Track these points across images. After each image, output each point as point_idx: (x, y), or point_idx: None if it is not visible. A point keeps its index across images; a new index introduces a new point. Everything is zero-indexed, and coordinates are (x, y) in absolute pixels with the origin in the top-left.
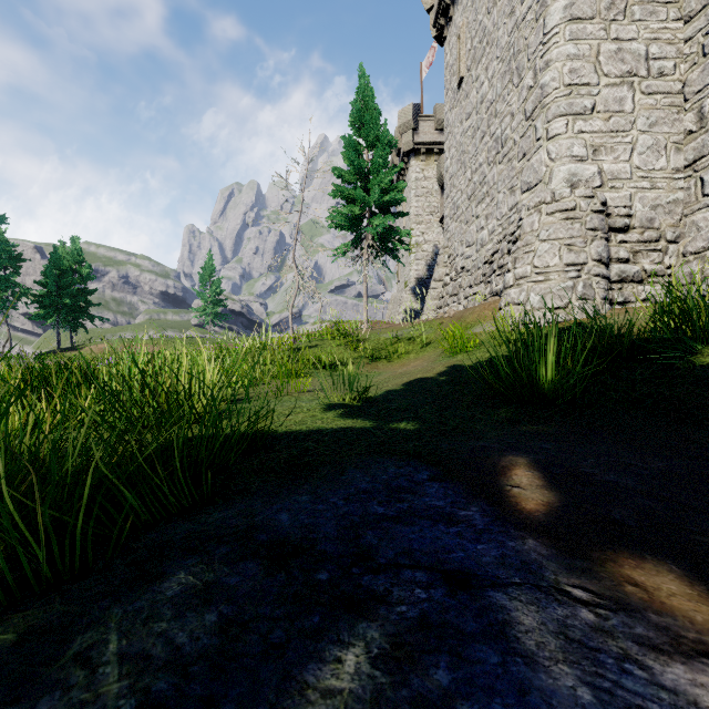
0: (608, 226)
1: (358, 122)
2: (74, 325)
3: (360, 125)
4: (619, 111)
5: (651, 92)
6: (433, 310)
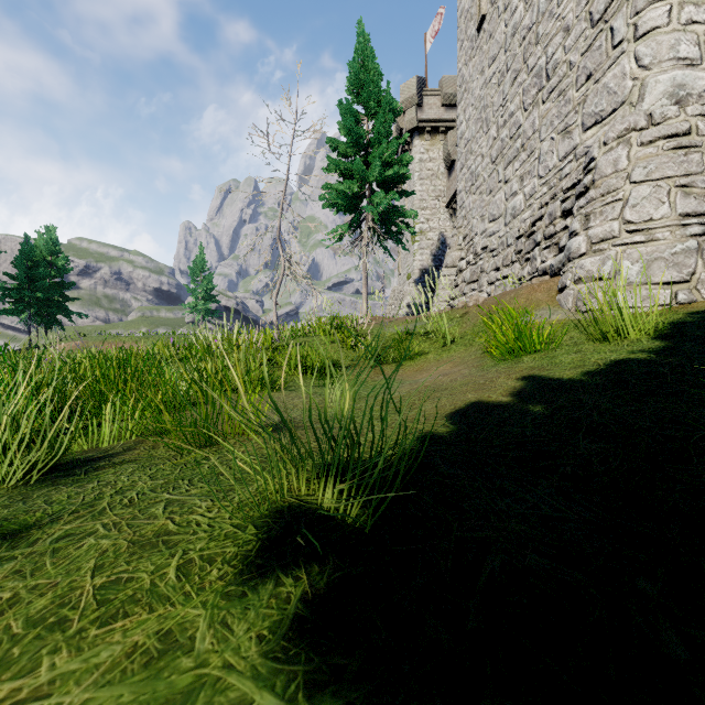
0: None
1: (356, 86)
2: (48, 321)
3: (359, 90)
4: None
5: None
6: (445, 301)
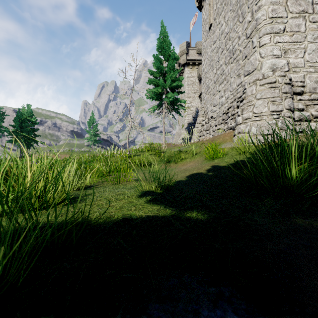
0: (292, 91)
1: (160, 48)
2: (28, 145)
3: (161, 50)
4: (298, 31)
5: (315, 21)
6: (197, 138)
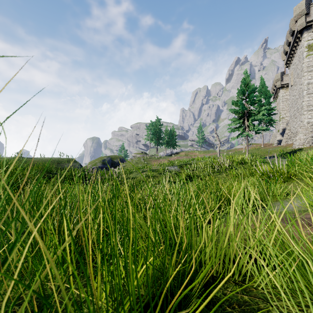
0: None
1: (260, 92)
2: (174, 148)
3: (261, 92)
4: None
5: None
6: (284, 142)
